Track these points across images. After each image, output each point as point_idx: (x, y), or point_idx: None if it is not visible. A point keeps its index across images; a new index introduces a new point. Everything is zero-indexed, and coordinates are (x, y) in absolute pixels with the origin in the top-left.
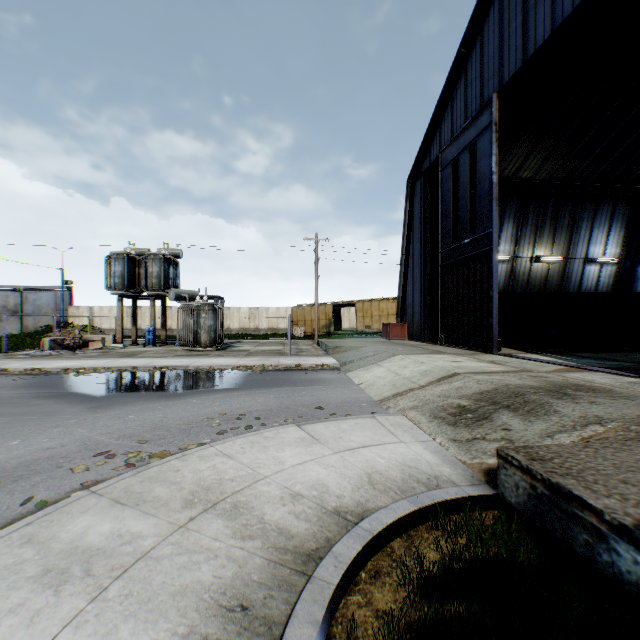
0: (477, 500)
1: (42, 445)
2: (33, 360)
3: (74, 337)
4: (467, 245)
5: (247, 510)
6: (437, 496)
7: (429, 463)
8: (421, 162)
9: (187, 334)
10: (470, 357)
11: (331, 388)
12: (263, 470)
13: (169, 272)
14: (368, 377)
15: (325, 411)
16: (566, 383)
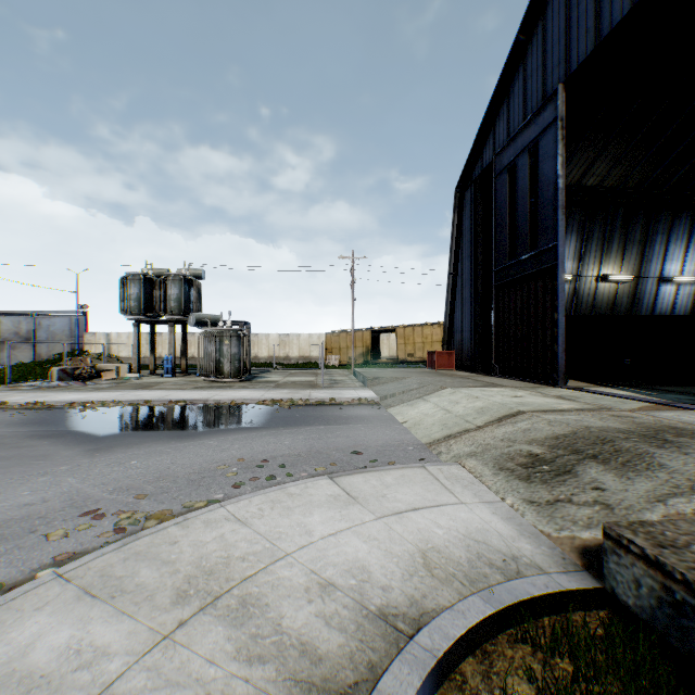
0: (575, 596)
1: (20, 500)
2: (38, 392)
3: (85, 366)
4: (526, 261)
5: (259, 609)
6: (520, 590)
7: (501, 535)
8: (471, 169)
9: (209, 363)
10: (532, 391)
11: (370, 427)
12: (284, 543)
13: (190, 295)
14: (413, 414)
15: (364, 457)
16: (661, 425)
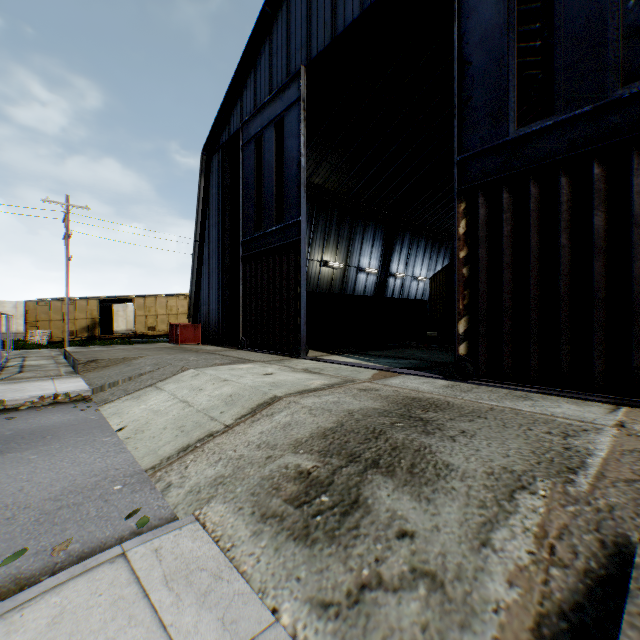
0: None
1: None
2: None
3: None
4: (273, 234)
5: None
6: None
7: None
8: (219, 133)
9: None
10: (281, 365)
11: (52, 452)
12: None
13: None
14: (138, 413)
15: None
16: (403, 397)
